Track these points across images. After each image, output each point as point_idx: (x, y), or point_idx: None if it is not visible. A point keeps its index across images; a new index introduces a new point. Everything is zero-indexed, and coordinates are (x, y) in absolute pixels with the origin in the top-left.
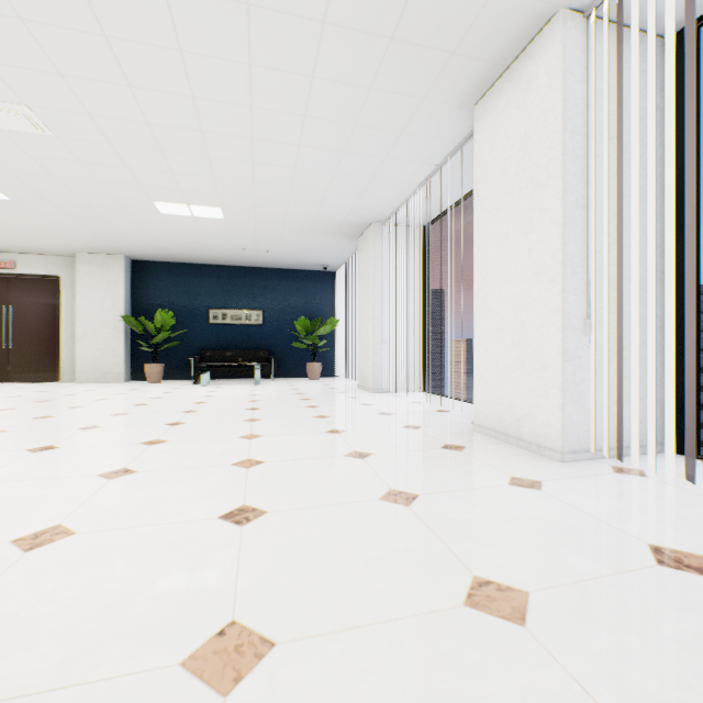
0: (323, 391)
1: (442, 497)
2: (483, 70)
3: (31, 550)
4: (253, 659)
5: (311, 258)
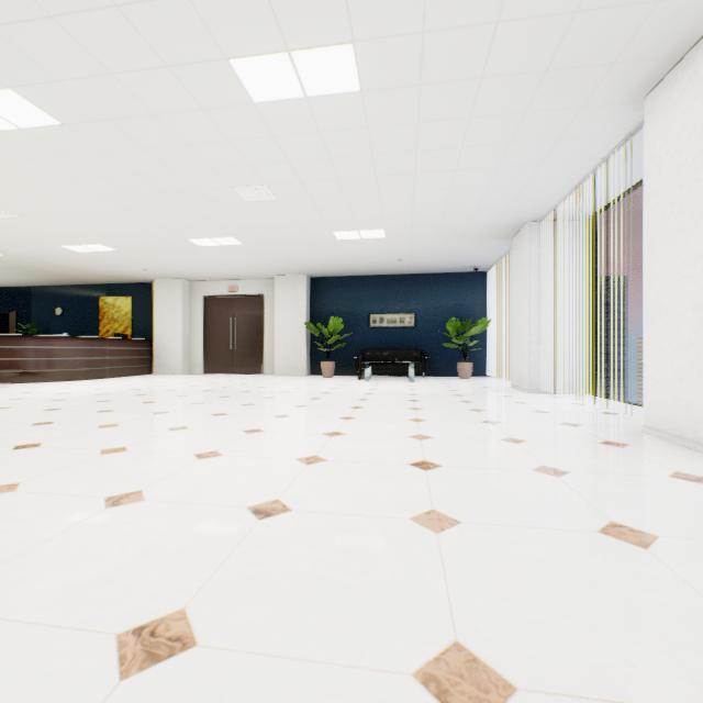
0: (475, 389)
1: (592, 475)
2: (652, 67)
3: (309, 464)
4: (449, 525)
5: (461, 261)
